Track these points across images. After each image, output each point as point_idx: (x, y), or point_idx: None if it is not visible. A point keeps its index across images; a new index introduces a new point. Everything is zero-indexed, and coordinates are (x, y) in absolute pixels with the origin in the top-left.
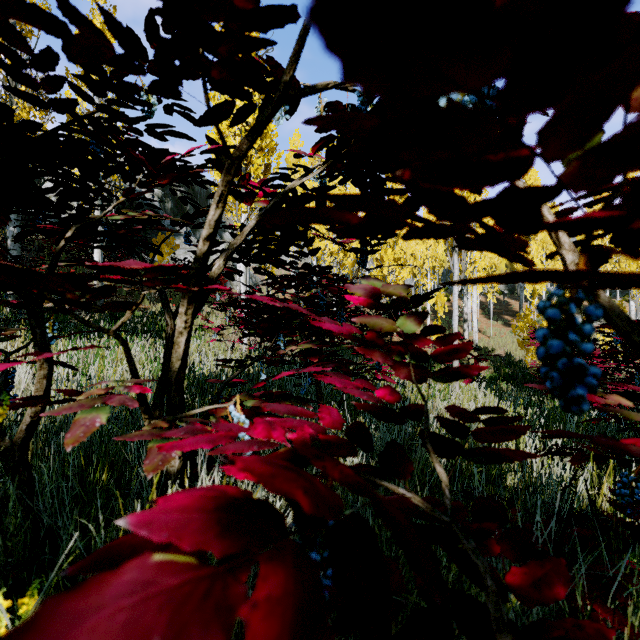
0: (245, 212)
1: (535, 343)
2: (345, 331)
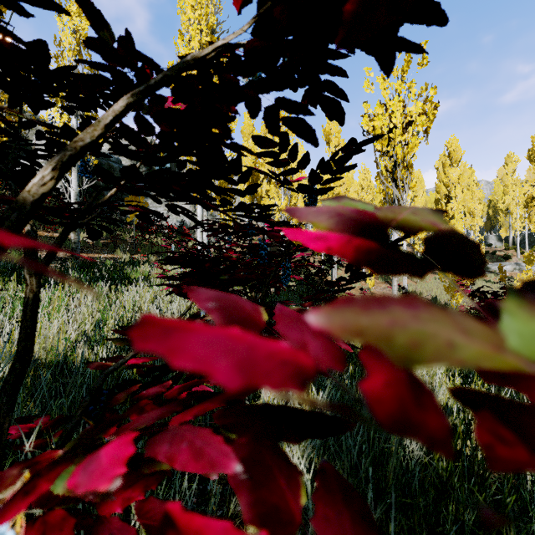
0: None
1: (464, 289)
2: (277, 371)
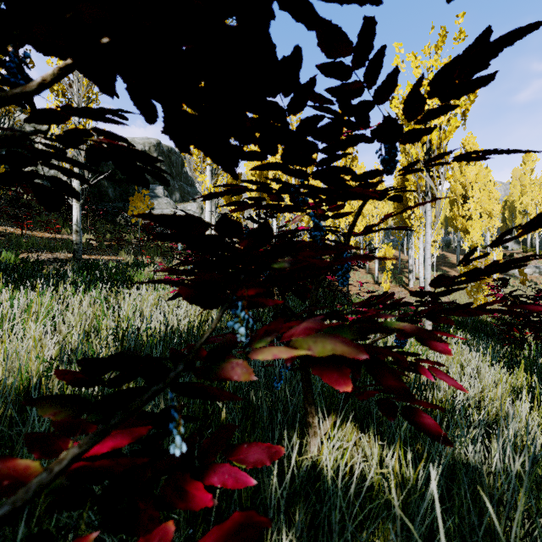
0: (209, 164)
1: (494, 293)
2: None
